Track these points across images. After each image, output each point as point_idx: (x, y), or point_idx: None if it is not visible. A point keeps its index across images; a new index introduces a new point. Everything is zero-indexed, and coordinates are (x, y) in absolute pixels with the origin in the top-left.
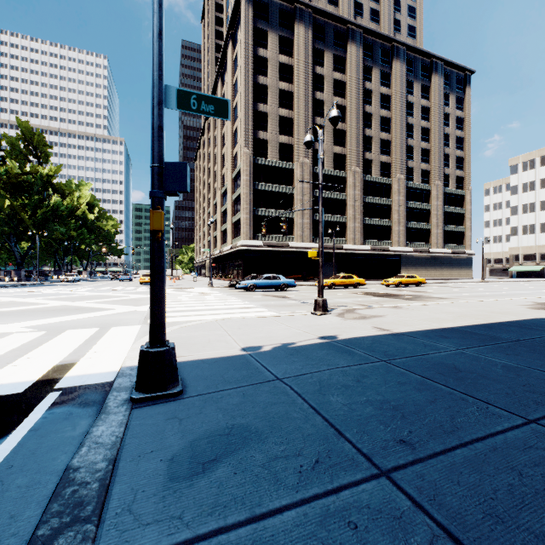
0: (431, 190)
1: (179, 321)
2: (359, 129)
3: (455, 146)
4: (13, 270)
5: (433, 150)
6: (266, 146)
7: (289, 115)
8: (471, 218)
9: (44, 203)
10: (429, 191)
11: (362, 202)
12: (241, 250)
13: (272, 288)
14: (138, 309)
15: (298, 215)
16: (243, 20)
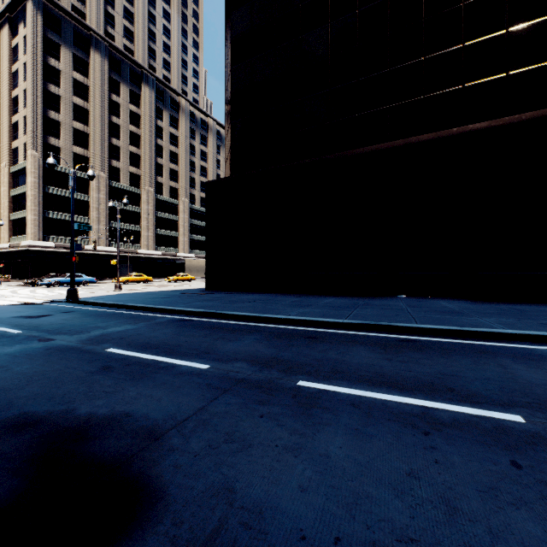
0: None
1: (36, 296)
2: (152, 156)
3: None
4: None
5: None
6: (58, 152)
7: (85, 129)
8: None
9: None
10: None
11: (155, 216)
12: (28, 250)
13: (76, 284)
14: None
15: (94, 222)
16: (30, 23)
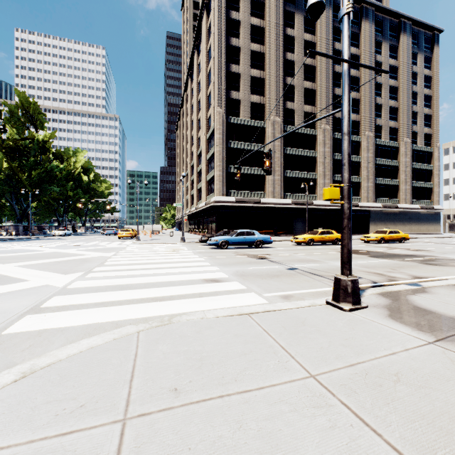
0: (399, 147)
1: (71, 326)
2: (329, 88)
3: (422, 104)
4: (12, 225)
5: (401, 108)
6: (238, 105)
7: (261, 75)
8: (439, 174)
9: (39, 166)
10: (397, 148)
11: (331, 159)
12: (214, 206)
13: (246, 244)
14: (54, 282)
15: None
16: None
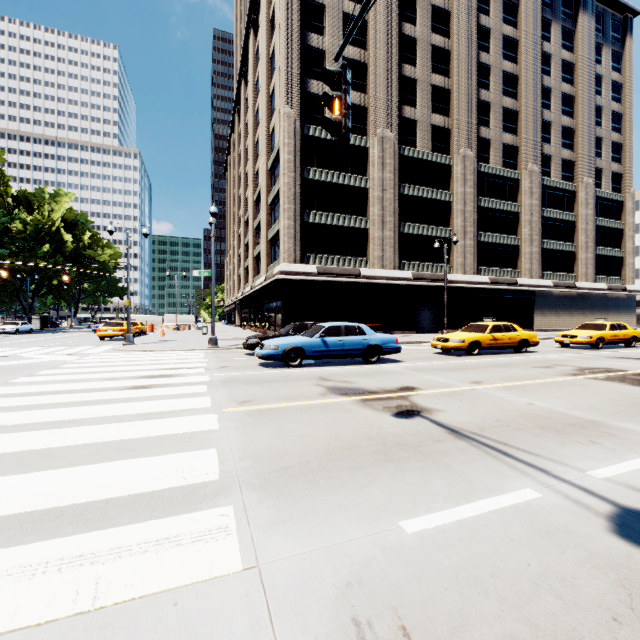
0: (577, 191)
1: None
2: (472, 87)
3: (609, 126)
4: None
5: (580, 129)
6: (321, 106)
7: (361, 57)
8: (633, 236)
9: None
10: (573, 193)
11: (476, 206)
12: (280, 281)
13: (345, 356)
14: None
15: (375, 224)
16: None
